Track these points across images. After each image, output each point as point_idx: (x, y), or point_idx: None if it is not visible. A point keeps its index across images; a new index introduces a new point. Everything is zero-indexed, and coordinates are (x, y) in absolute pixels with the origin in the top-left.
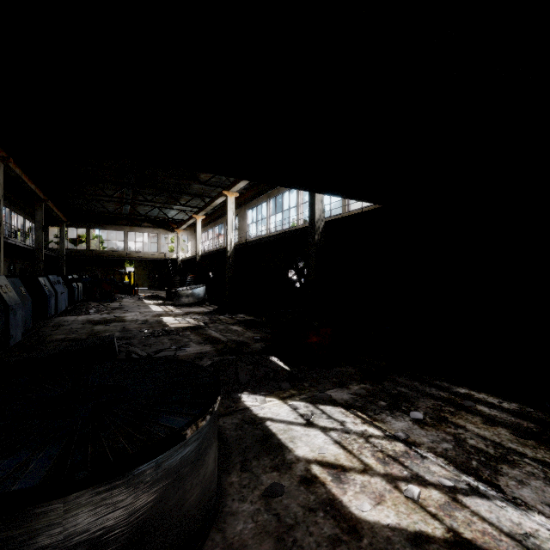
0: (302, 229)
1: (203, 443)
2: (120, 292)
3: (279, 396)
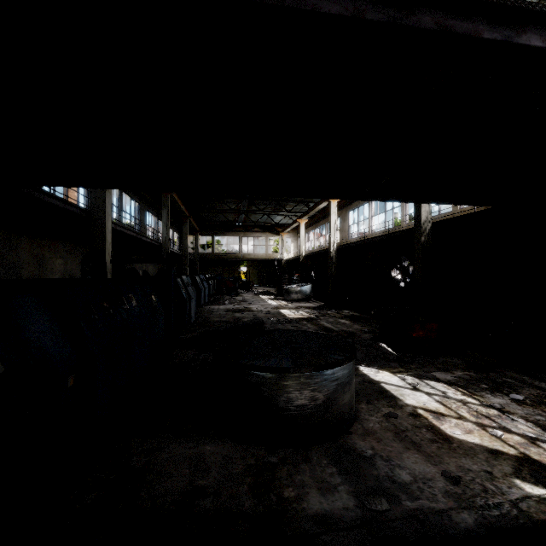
0: (407, 230)
1: (350, 372)
2: (239, 288)
3: (389, 371)
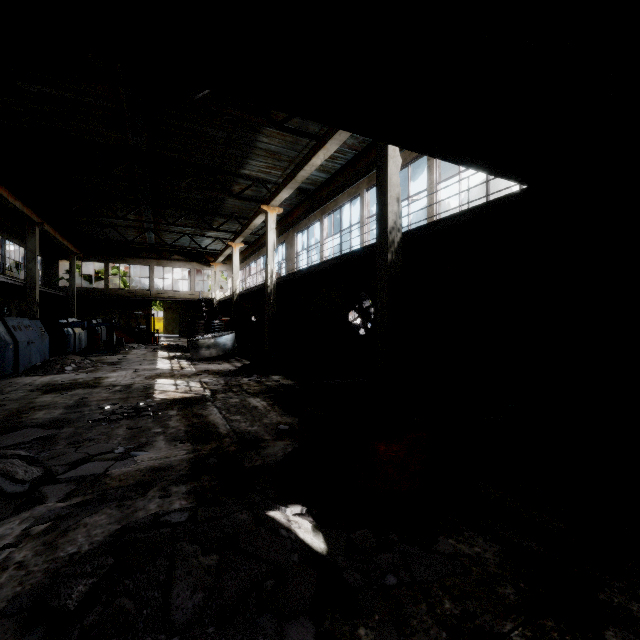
0: (366, 247)
1: None
2: (136, 341)
3: None
